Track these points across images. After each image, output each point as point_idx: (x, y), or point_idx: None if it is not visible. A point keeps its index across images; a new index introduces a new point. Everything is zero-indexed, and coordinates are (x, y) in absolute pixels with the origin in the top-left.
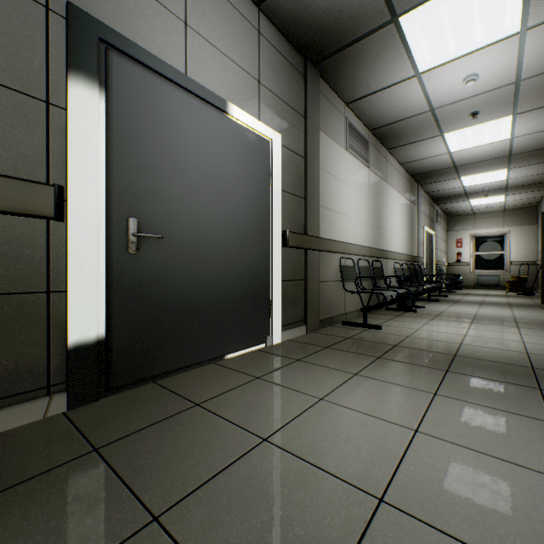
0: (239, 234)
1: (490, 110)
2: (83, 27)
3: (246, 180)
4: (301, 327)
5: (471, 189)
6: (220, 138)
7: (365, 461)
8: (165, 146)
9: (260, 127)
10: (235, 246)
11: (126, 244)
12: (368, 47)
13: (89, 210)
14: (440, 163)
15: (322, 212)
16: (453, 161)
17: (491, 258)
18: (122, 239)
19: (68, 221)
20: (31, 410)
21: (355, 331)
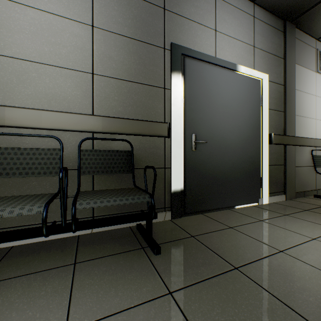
0: (242, 138)
1: None
2: (176, 51)
3: (246, 106)
4: (281, 195)
5: None
6: (232, 86)
7: None
8: (206, 96)
9: (254, 73)
10: (240, 145)
11: (191, 146)
12: None
13: (178, 132)
14: None
15: (297, 119)
16: None
17: None
18: (189, 144)
19: (171, 137)
20: (160, 216)
21: None
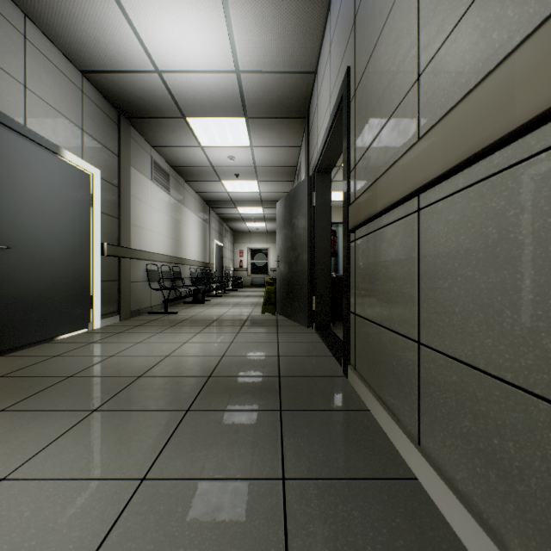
0: (67, 245)
1: (246, 175)
2: None
3: (73, 205)
4: (116, 316)
5: (245, 216)
6: (53, 173)
7: (162, 351)
8: (10, 179)
9: (84, 165)
10: (65, 254)
11: None
12: (168, 123)
13: None
14: (223, 197)
15: (133, 228)
16: (231, 197)
17: (261, 265)
18: None
19: None
20: None
21: (159, 317)
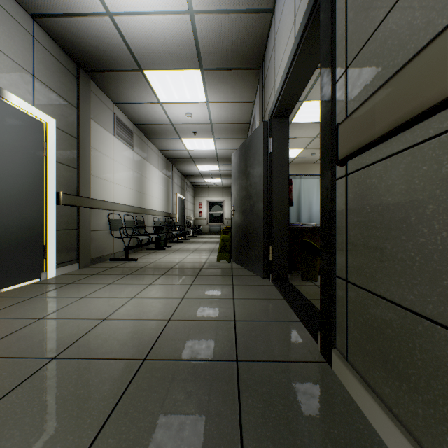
0: (13, 193)
1: (203, 133)
2: None
3: (21, 151)
4: (74, 265)
5: (204, 173)
6: None
7: (102, 311)
8: None
9: (35, 112)
10: (10, 202)
11: None
12: (126, 77)
13: None
14: (183, 154)
15: (94, 179)
16: (190, 155)
17: (217, 215)
18: None
19: None
20: None
21: (119, 264)
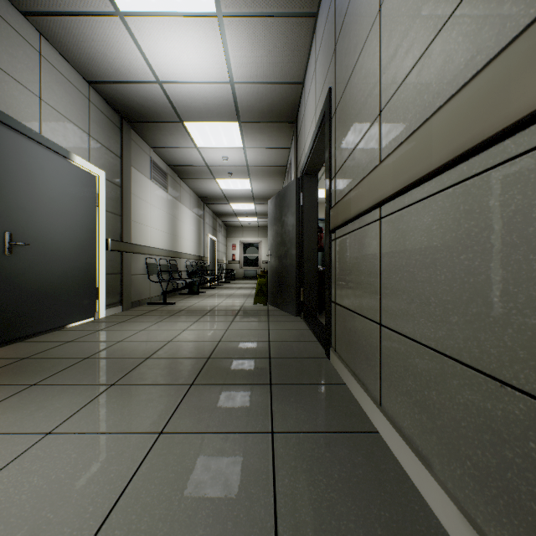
0: (76, 241)
1: (238, 174)
2: None
3: (81, 204)
4: (119, 307)
5: (238, 212)
6: (64, 176)
7: (165, 337)
8: (28, 183)
9: (91, 167)
10: (74, 250)
11: (3, 249)
12: (167, 127)
13: None
14: (217, 194)
15: (134, 225)
16: (224, 194)
17: (253, 259)
18: (1, 246)
19: None
20: None
21: (158, 307)
